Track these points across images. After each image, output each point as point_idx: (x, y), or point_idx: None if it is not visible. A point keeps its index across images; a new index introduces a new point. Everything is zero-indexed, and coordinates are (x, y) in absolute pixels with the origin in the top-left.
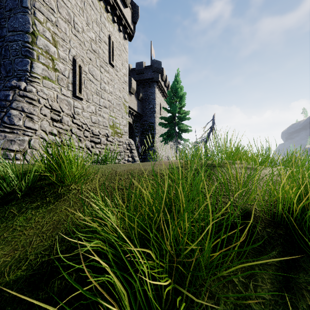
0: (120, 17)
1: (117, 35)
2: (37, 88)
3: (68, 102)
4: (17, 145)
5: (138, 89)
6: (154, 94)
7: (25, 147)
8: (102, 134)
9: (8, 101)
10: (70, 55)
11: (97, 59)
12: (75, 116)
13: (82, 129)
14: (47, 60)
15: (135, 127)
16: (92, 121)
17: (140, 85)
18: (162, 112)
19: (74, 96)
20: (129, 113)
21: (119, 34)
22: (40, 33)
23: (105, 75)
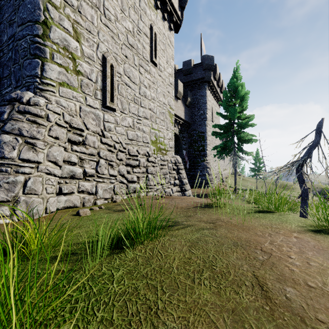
0: (164, 1)
1: (161, 25)
2: (50, 99)
3: (95, 115)
4: (3, 192)
5: (185, 93)
6: (205, 97)
7: (18, 192)
8: (142, 154)
9: (2, 122)
10: (99, 52)
11: (135, 57)
12: (105, 134)
13: (114, 149)
14: (66, 60)
15: (182, 138)
16: (129, 137)
17: (188, 88)
18: (214, 118)
19: (104, 106)
20: (174, 122)
21: (163, 24)
22: (55, 22)
23: (146, 76)
